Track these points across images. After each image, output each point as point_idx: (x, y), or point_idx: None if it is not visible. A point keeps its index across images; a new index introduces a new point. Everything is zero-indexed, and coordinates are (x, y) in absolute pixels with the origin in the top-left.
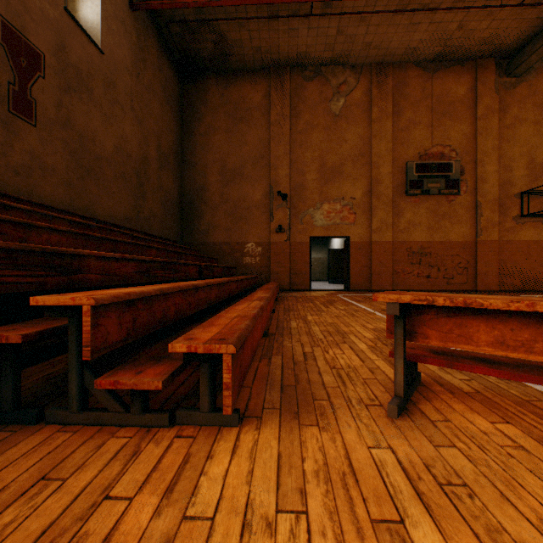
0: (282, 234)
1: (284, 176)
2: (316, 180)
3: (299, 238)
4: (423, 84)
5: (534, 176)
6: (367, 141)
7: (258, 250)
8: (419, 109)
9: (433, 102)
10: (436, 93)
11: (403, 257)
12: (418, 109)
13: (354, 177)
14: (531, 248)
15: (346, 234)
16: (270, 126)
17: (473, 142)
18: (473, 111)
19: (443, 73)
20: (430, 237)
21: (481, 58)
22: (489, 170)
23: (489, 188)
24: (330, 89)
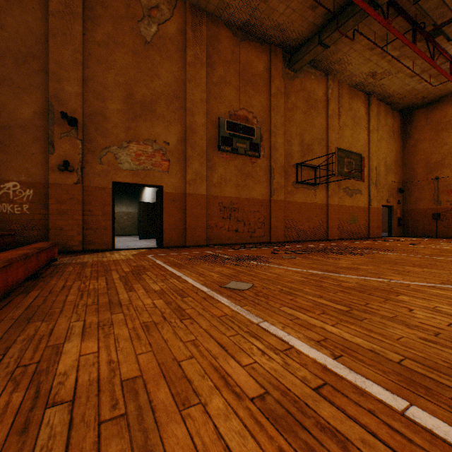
0: (71, 174)
1: (74, 93)
2: (122, 112)
3: (97, 182)
4: (233, 47)
5: (303, 153)
6: (182, 84)
7: (27, 194)
8: (230, 70)
9: (241, 68)
10: (243, 61)
11: (216, 211)
12: (229, 69)
13: (168, 120)
14: (302, 208)
15: (159, 183)
16: (49, 16)
17: (269, 115)
18: (269, 88)
19: (248, 44)
20: (238, 194)
21: (274, 45)
22: (279, 141)
23: (279, 157)
24: (140, 7)
